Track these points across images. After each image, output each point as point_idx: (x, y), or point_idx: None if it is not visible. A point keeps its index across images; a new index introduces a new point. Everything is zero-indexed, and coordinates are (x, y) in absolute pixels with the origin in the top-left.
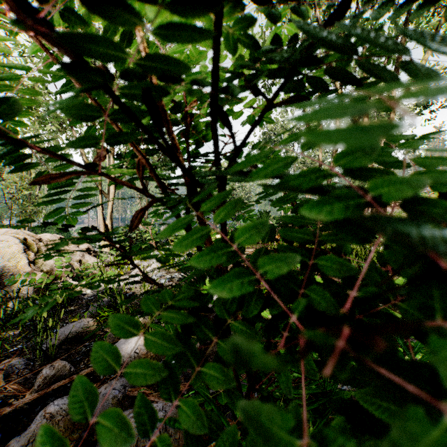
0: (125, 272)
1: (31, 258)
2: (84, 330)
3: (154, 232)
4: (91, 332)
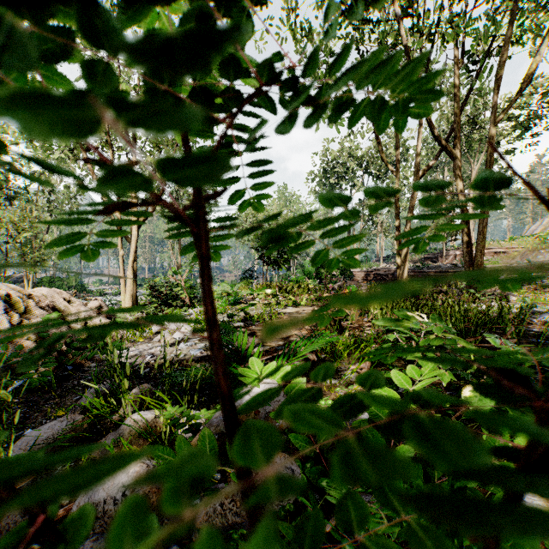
0: (146, 337)
1: (15, 321)
2: (66, 434)
3: (188, 285)
4: (78, 436)
